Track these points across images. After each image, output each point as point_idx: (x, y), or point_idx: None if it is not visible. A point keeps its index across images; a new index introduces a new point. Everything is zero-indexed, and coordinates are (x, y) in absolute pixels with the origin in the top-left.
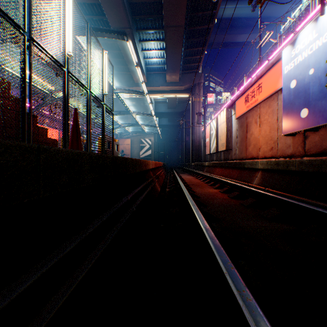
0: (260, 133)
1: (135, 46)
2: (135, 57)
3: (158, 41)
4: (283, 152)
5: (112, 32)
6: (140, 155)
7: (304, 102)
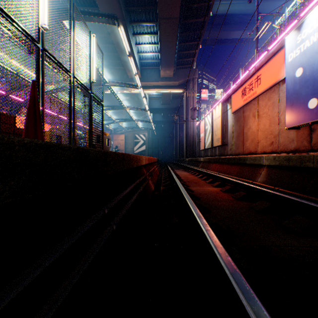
0: (258, 127)
1: (129, 39)
2: (128, 46)
3: (152, 34)
4: (285, 146)
5: (102, 16)
6: (134, 151)
7: (312, 92)
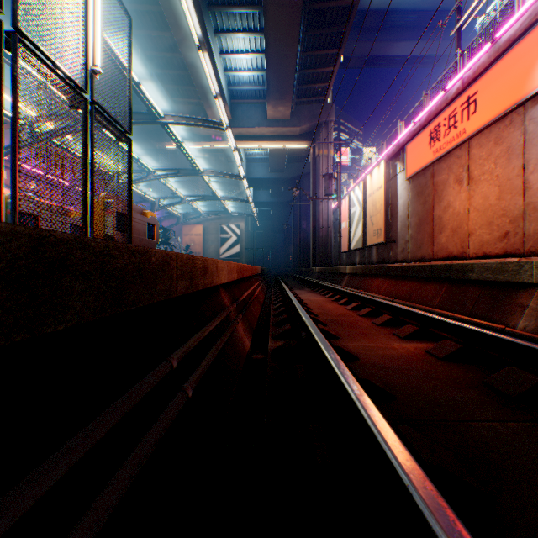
0: (471, 202)
1: (207, 40)
2: (195, 22)
3: (251, 32)
4: None
5: None
6: (220, 254)
7: None
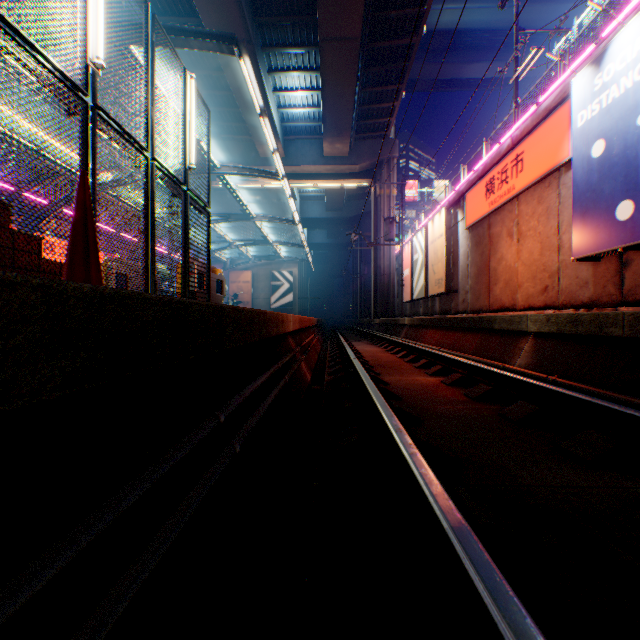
0: (519, 256)
1: (260, 81)
2: (258, 96)
3: (306, 71)
4: (571, 295)
5: (208, 38)
6: (271, 304)
7: (624, 188)
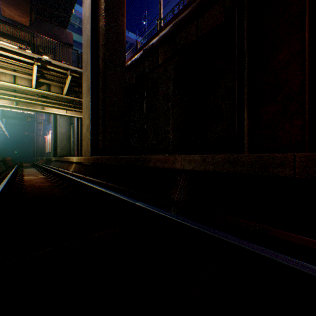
0: None
1: None
2: None
3: None
4: None
5: None
6: None
7: None
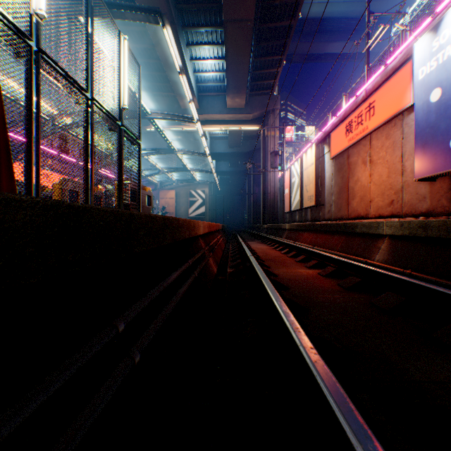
0: (371, 178)
1: (181, 52)
2: (178, 58)
3: (214, 45)
4: (412, 207)
5: (139, 11)
6: (189, 214)
7: None
